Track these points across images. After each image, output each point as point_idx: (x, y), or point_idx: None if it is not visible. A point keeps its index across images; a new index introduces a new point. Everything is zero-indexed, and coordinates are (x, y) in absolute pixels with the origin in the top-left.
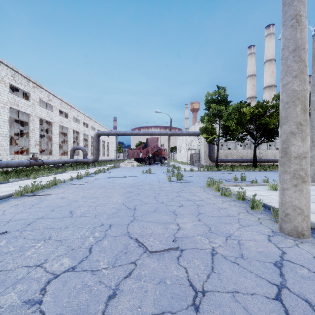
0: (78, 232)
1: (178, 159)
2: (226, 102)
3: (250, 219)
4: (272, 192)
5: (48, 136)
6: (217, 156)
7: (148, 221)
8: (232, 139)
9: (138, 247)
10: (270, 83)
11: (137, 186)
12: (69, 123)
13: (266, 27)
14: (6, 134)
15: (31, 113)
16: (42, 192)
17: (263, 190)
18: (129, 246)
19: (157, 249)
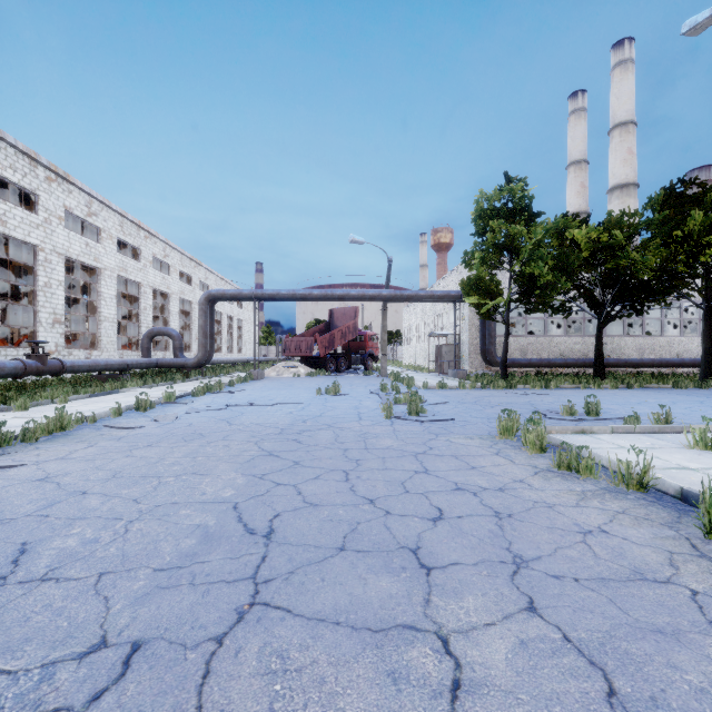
0: None
1: (405, 359)
2: (528, 214)
3: None
4: (708, 457)
5: (90, 302)
6: (505, 350)
7: (313, 618)
8: (543, 307)
9: None
10: (625, 179)
11: (295, 433)
12: (144, 273)
13: (613, 46)
14: None
15: (41, 245)
16: (2, 455)
17: (674, 449)
18: None
19: None
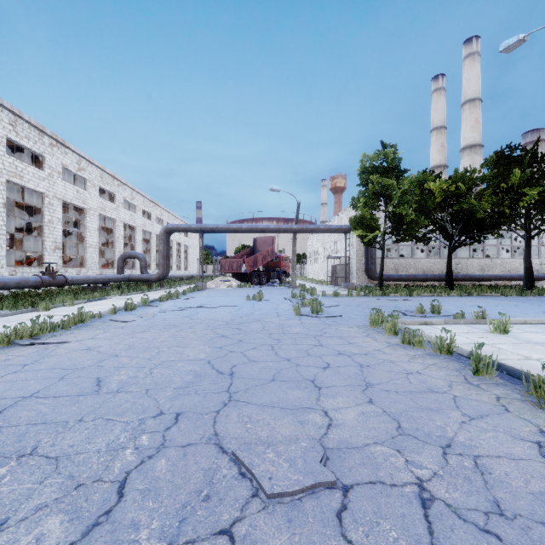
0: (103, 434)
1: (309, 275)
2: (397, 171)
3: (480, 400)
4: (500, 337)
5: (79, 233)
6: (381, 269)
7: (261, 405)
8: (409, 238)
9: (239, 478)
10: (473, 141)
11: (236, 324)
12: (117, 211)
13: (464, 42)
14: (0, 228)
15: (46, 193)
16: (53, 336)
17: (481, 333)
18: (217, 477)
19: (285, 487)
